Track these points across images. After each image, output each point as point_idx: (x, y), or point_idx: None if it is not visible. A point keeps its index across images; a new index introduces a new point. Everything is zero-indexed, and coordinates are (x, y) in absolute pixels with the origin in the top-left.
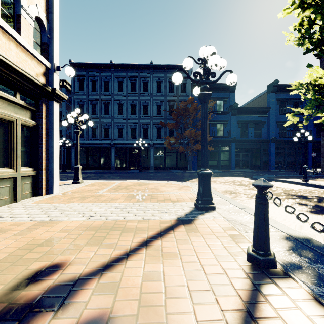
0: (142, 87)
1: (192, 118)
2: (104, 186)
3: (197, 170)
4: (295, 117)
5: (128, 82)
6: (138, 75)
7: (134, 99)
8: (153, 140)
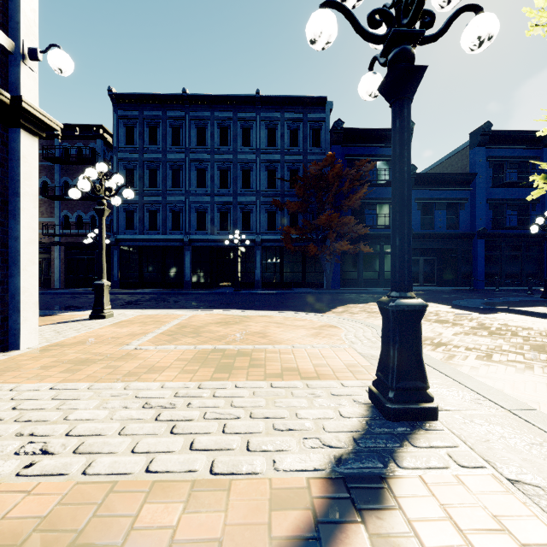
0: (240, 138)
1: (333, 191)
2: (153, 326)
3: (341, 288)
4: None
5: (215, 128)
6: (234, 116)
7: (226, 159)
8: (260, 234)
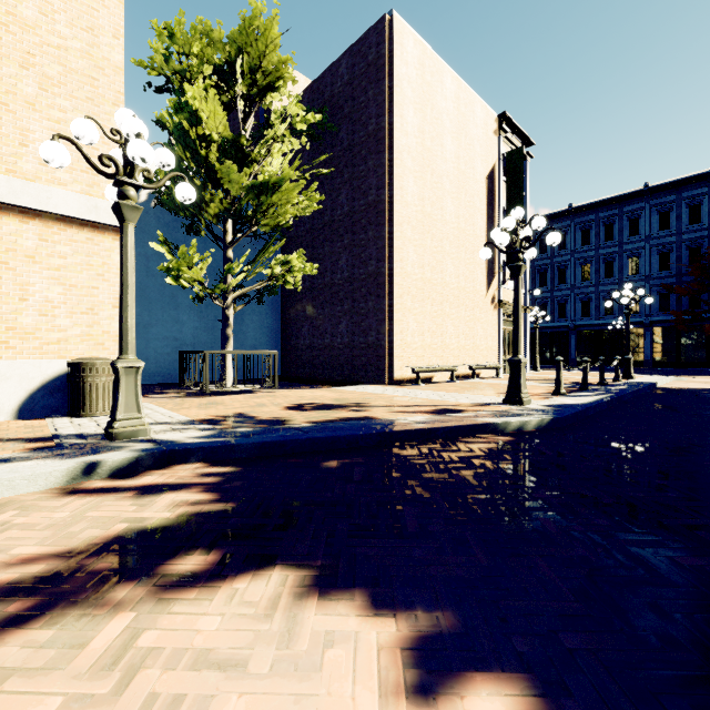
0: (626, 230)
1: None
2: None
3: None
4: None
5: (599, 227)
6: (620, 212)
7: (611, 252)
8: (649, 316)
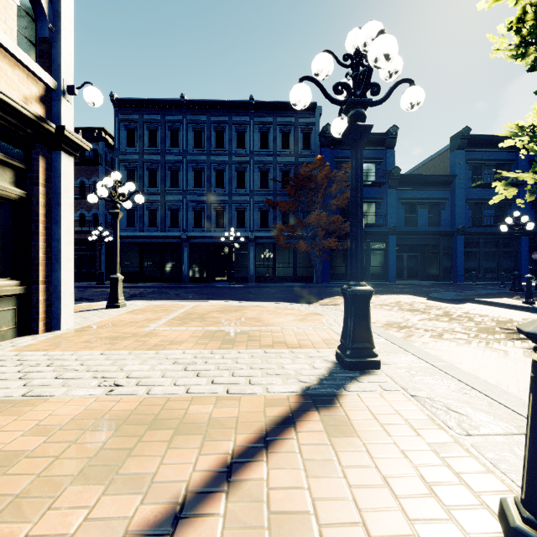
0: (234, 141)
1: (322, 192)
2: (163, 313)
3: (330, 282)
4: (511, 188)
5: (211, 131)
6: (229, 120)
7: (221, 161)
8: (254, 231)
